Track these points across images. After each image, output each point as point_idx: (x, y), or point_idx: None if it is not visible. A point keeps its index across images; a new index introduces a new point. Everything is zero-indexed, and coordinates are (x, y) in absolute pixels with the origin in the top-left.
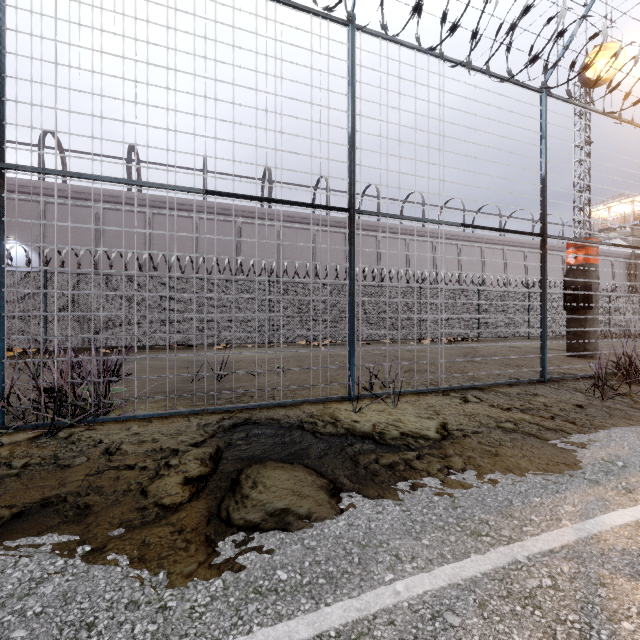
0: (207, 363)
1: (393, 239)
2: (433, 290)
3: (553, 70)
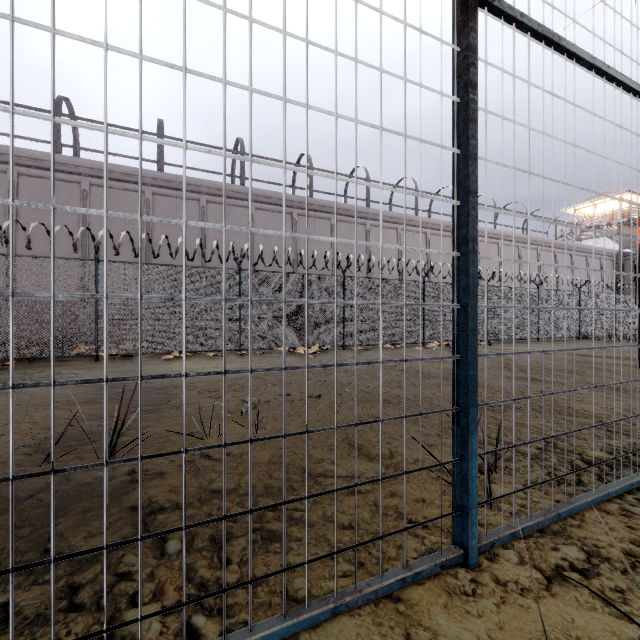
0: (131, 391)
1: (384, 228)
2: (438, 284)
3: None
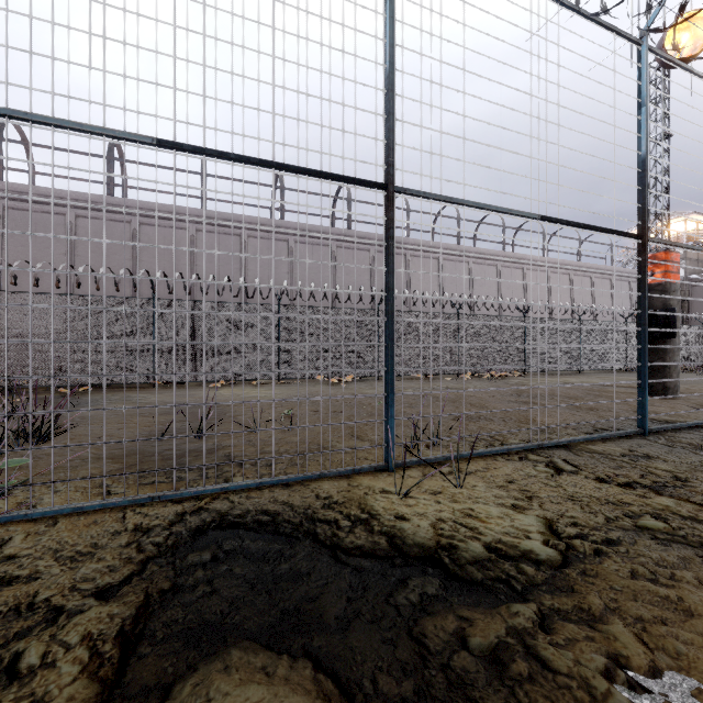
0: (194, 407)
1: (424, 258)
2: (473, 316)
3: (657, 13)
